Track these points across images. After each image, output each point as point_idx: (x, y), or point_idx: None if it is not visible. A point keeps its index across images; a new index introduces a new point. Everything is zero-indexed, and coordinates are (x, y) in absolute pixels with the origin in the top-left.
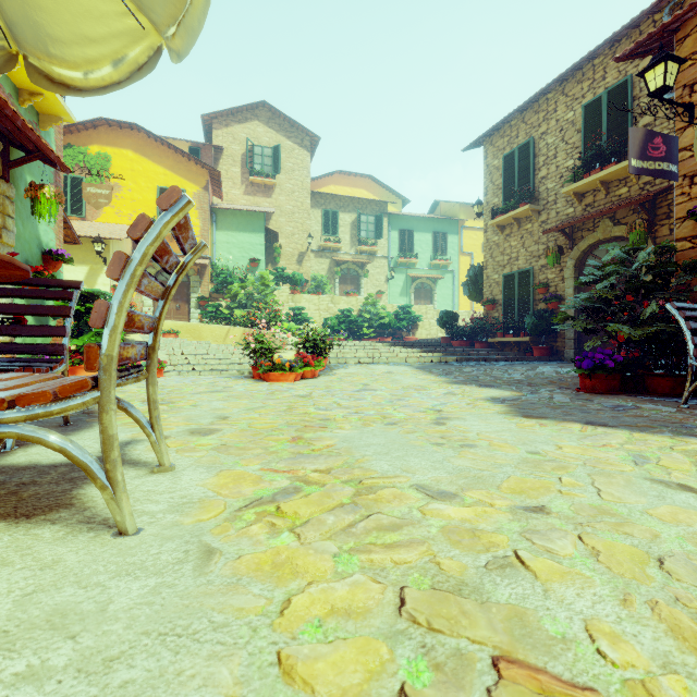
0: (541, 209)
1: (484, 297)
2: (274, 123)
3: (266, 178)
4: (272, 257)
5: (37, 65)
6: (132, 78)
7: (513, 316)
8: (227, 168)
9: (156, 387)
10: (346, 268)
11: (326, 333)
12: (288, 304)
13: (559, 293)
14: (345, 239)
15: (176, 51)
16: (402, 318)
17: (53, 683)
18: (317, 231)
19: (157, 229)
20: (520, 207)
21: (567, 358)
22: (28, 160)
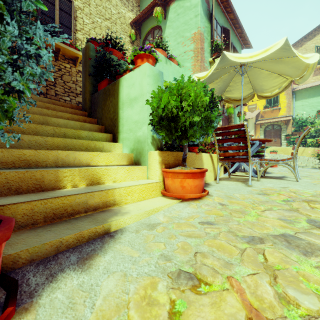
0: None
1: None
2: None
3: None
4: None
5: (259, 95)
6: (283, 90)
7: None
8: None
9: (296, 161)
10: None
11: None
12: None
13: None
14: None
15: (297, 81)
16: None
17: (298, 185)
18: None
19: (303, 133)
20: None
21: None
22: (237, 106)
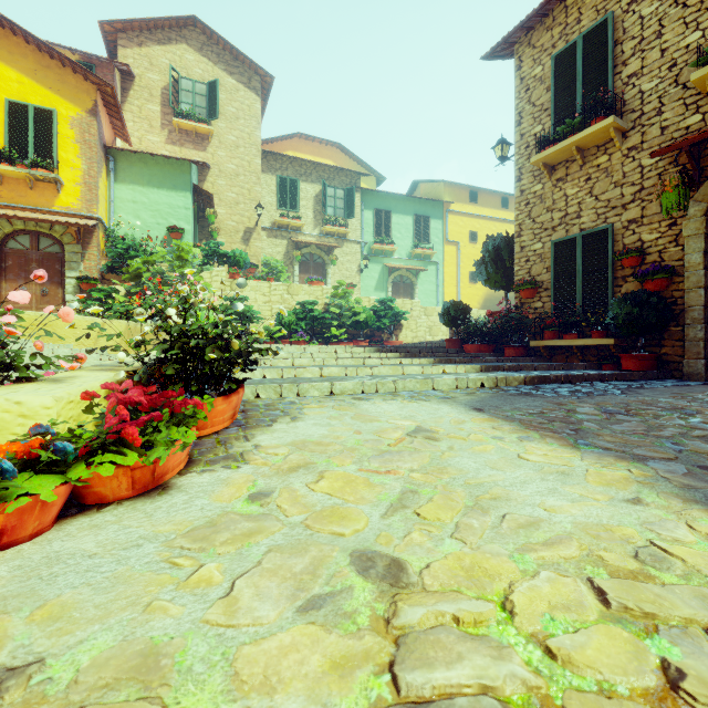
0: (629, 128)
1: (515, 279)
2: (211, 51)
3: (198, 122)
4: (208, 232)
5: None
6: None
7: (578, 304)
8: (140, 103)
9: None
10: (309, 253)
11: (278, 334)
12: (224, 292)
13: (667, 263)
14: (307, 215)
15: None
16: (382, 315)
17: None
18: (270, 203)
19: None
20: (592, 125)
21: (691, 375)
22: None
